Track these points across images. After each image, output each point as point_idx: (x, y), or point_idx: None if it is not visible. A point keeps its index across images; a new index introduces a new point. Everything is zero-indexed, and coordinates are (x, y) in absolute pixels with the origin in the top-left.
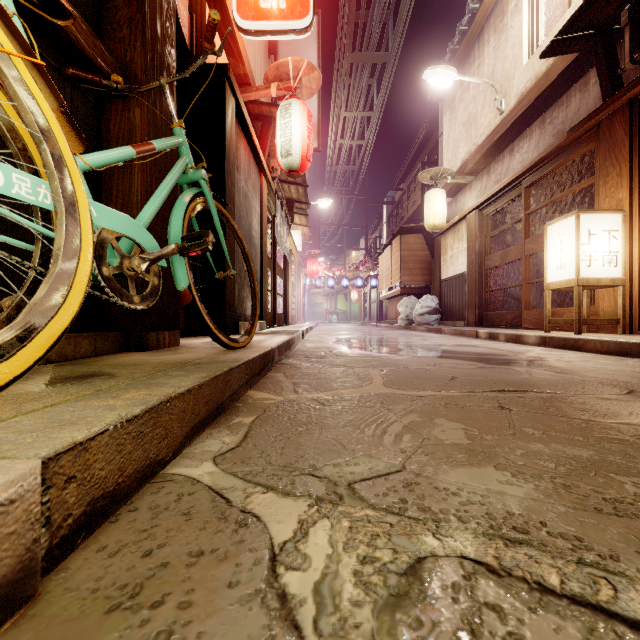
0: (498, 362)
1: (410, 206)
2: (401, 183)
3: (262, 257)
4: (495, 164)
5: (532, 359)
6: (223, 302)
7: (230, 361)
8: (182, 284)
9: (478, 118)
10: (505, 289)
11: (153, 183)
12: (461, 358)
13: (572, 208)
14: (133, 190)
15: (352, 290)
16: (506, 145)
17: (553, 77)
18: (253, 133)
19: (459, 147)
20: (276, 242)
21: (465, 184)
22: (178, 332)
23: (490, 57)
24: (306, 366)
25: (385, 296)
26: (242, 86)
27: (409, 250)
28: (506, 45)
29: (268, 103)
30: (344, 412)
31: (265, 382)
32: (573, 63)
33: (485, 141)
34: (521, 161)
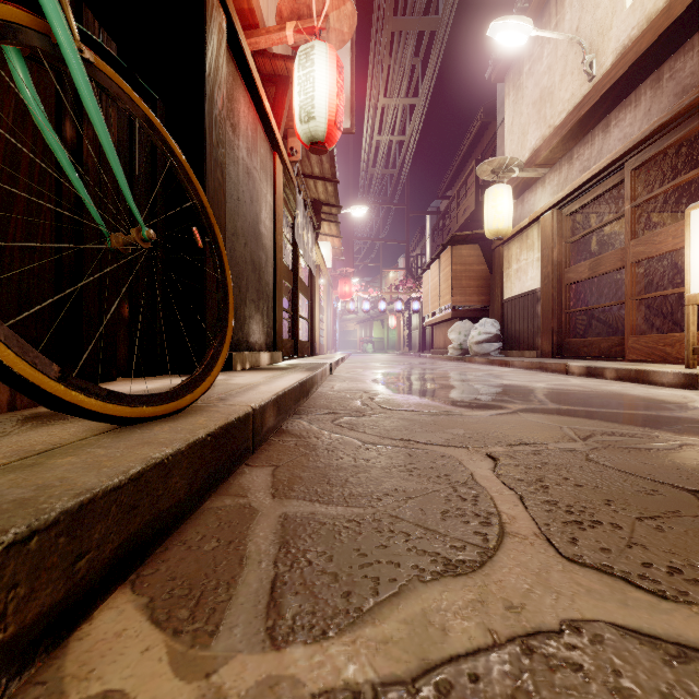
0: (692, 428)
1: (460, 214)
2: (448, 190)
3: (276, 265)
4: (580, 148)
5: None
6: (201, 321)
7: None
8: None
9: (555, 92)
10: (590, 310)
11: None
12: (604, 416)
13: (677, 206)
14: None
15: (390, 316)
16: (595, 123)
17: (679, 11)
18: (259, 84)
19: (527, 133)
20: (298, 251)
21: (534, 180)
22: None
23: (573, 10)
24: (328, 441)
25: (431, 321)
26: (248, 30)
27: (462, 264)
28: None
29: (284, 55)
30: None
31: (204, 522)
32: None
33: (566, 119)
34: (621, 138)
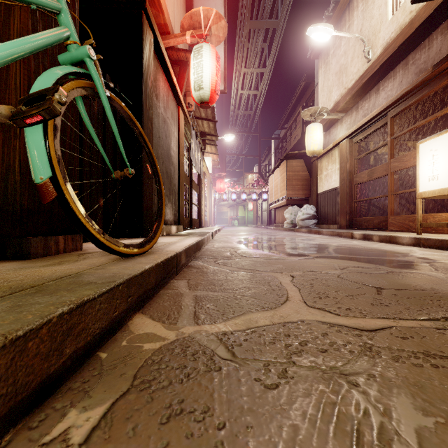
0: (400, 265)
1: (292, 140)
2: (285, 124)
3: (180, 173)
4: (363, 102)
5: (428, 261)
6: (141, 208)
7: (97, 283)
8: (40, 175)
9: (348, 67)
10: (369, 200)
11: (40, 71)
12: (359, 259)
13: (422, 137)
14: (11, 73)
15: (249, 202)
16: (371, 87)
17: (417, 25)
18: (171, 69)
19: (332, 92)
20: (192, 164)
21: (336, 120)
22: (79, 236)
23: (359, 18)
24: (212, 270)
25: (274, 206)
26: (163, 35)
27: (293, 171)
28: (373, 7)
29: (184, 49)
30: (271, 386)
31: (162, 297)
32: (436, 11)
33: (355, 84)
34: (386, 97)
